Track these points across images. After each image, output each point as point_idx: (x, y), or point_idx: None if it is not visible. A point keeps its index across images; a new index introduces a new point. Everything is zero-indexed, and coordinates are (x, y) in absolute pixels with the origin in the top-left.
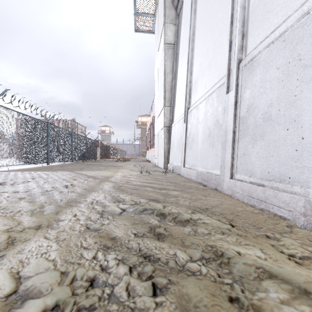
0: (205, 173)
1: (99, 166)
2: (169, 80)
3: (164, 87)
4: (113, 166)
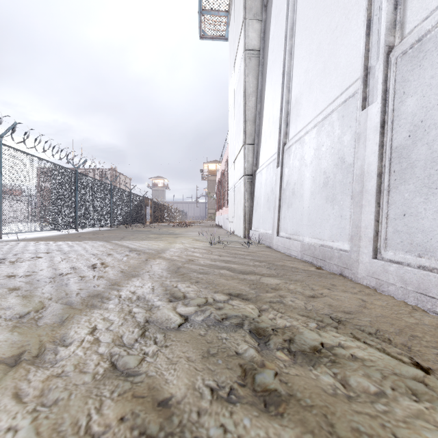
0: (318, 246)
1: (149, 233)
2: (252, 105)
3: (243, 115)
4: (169, 234)
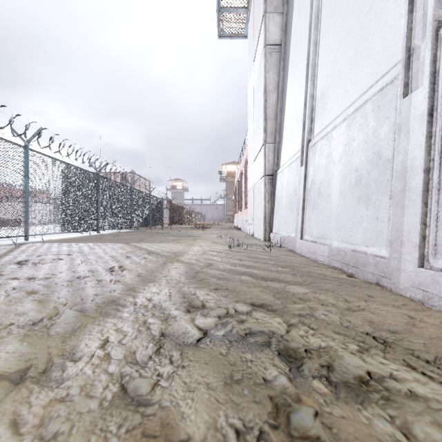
0: (349, 251)
1: (167, 236)
2: (273, 102)
3: (264, 113)
4: (187, 237)
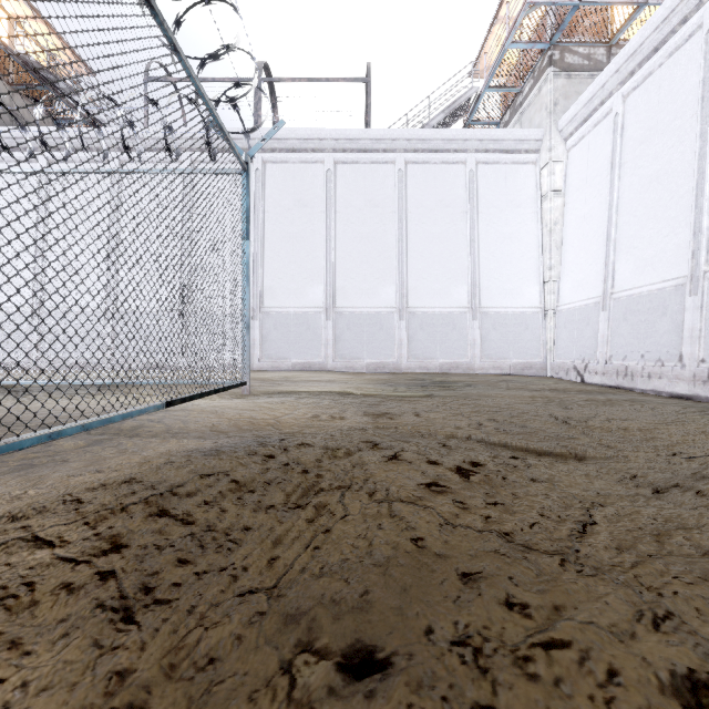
0: (84, 362)
1: None
2: None
3: None
4: None
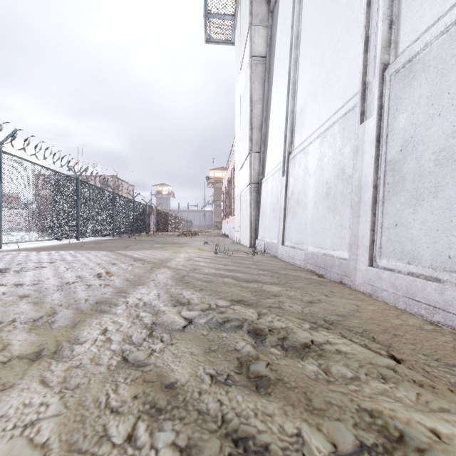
0: (321, 255)
1: (153, 243)
2: (258, 112)
3: (249, 122)
4: (173, 244)
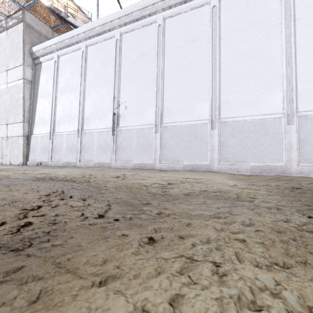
0: (68, 162)
1: None
2: (28, 105)
3: (23, 108)
4: None
